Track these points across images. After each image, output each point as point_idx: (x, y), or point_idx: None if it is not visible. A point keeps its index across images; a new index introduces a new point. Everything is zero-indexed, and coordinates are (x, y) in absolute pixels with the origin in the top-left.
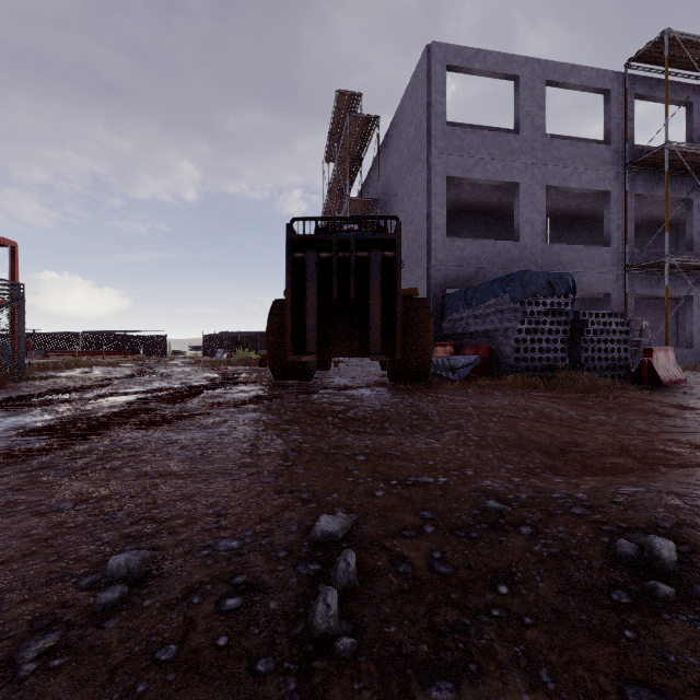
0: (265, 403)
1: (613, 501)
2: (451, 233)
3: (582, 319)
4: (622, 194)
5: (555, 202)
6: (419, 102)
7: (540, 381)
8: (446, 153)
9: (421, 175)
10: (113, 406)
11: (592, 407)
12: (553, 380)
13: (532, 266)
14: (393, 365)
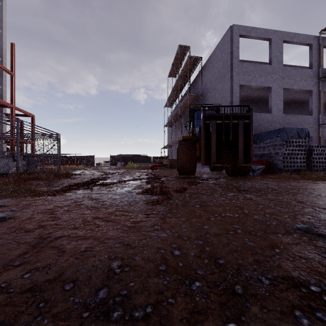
0: (198, 184)
1: None
2: None
3: (311, 149)
4: (318, 91)
5: (283, 95)
6: (225, 51)
7: (298, 175)
8: (239, 74)
9: (227, 84)
10: (142, 185)
11: None
12: (303, 175)
13: (277, 124)
14: (234, 169)
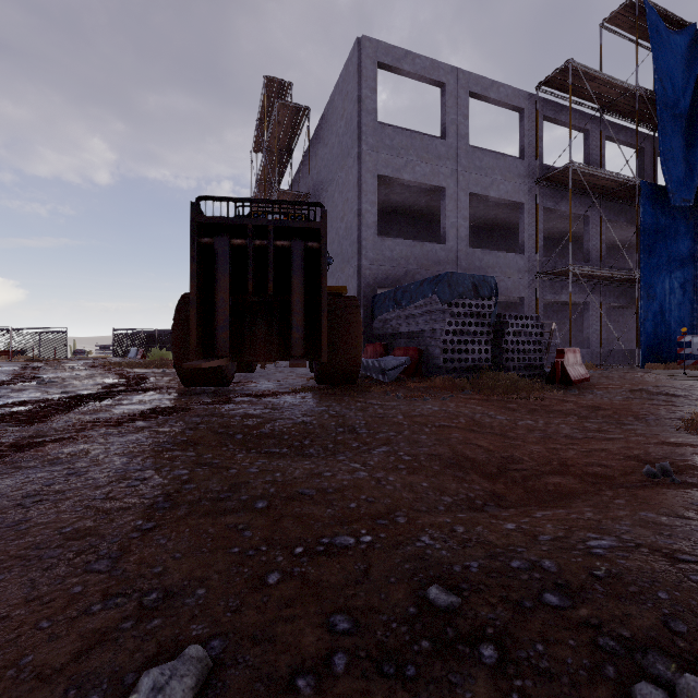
0: (160, 418)
1: (593, 575)
2: (381, 233)
3: (503, 321)
4: (534, 206)
5: (476, 210)
6: (350, 96)
7: (467, 382)
8: (377, 151)
9: (352, 171)
10: None
11: (517, 409)
12: (479, 381)
13: (457, 269)
14: (320, 368)
